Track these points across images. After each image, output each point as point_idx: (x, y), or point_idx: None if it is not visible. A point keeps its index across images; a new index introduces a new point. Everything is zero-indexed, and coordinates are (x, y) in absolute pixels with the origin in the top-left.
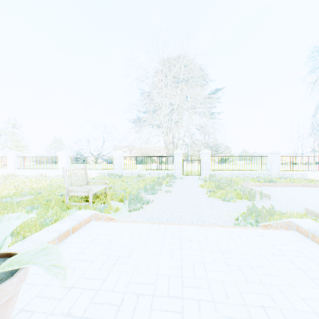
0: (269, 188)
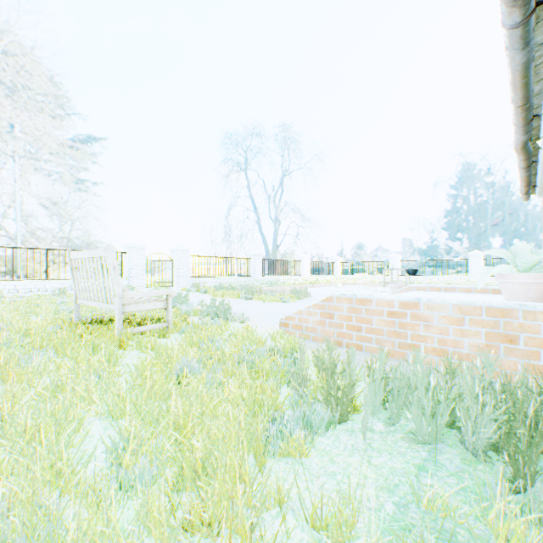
0: None
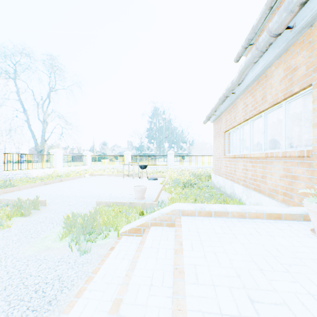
0: (20, 193)
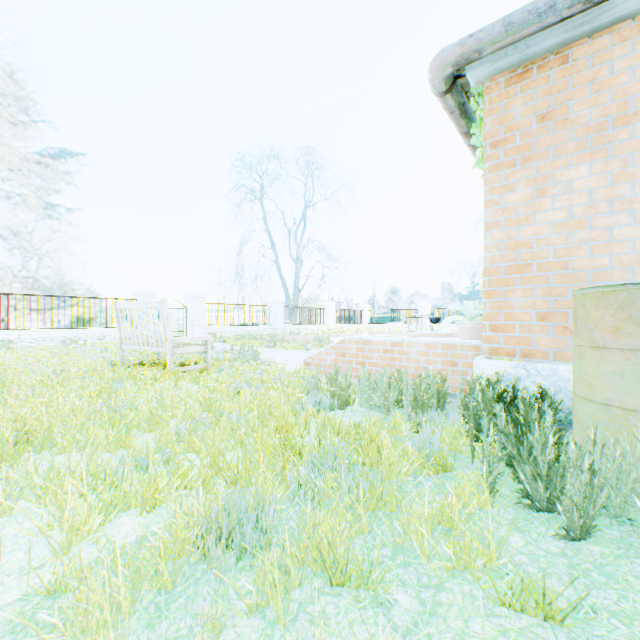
0: None
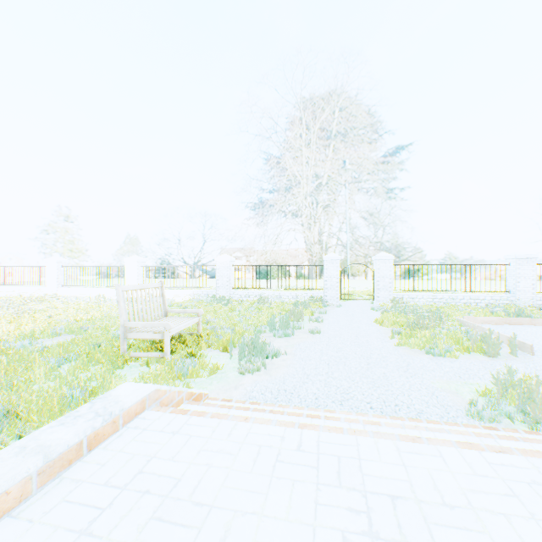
0: (521, 328)
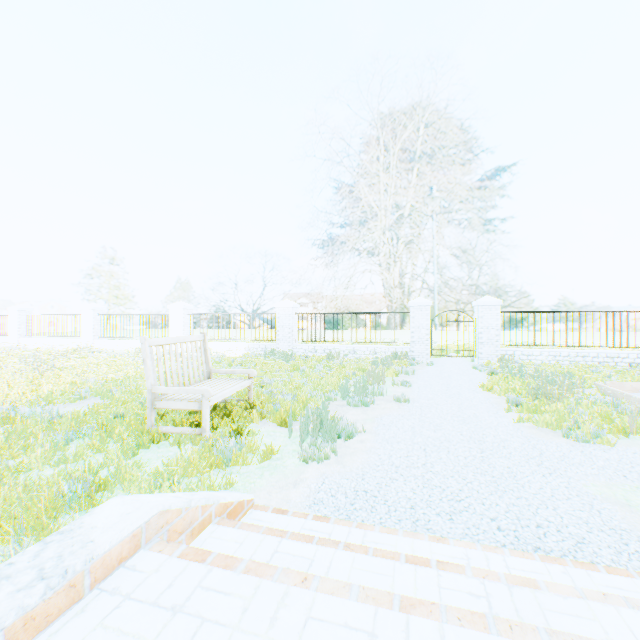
0: None
